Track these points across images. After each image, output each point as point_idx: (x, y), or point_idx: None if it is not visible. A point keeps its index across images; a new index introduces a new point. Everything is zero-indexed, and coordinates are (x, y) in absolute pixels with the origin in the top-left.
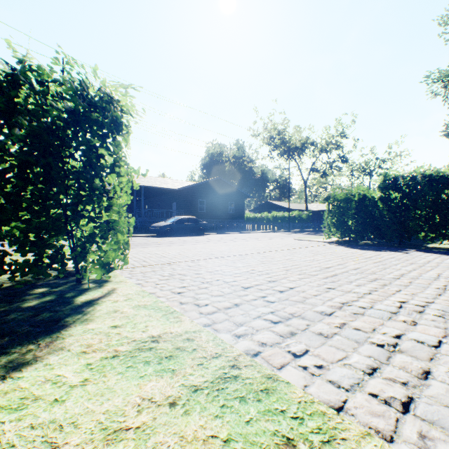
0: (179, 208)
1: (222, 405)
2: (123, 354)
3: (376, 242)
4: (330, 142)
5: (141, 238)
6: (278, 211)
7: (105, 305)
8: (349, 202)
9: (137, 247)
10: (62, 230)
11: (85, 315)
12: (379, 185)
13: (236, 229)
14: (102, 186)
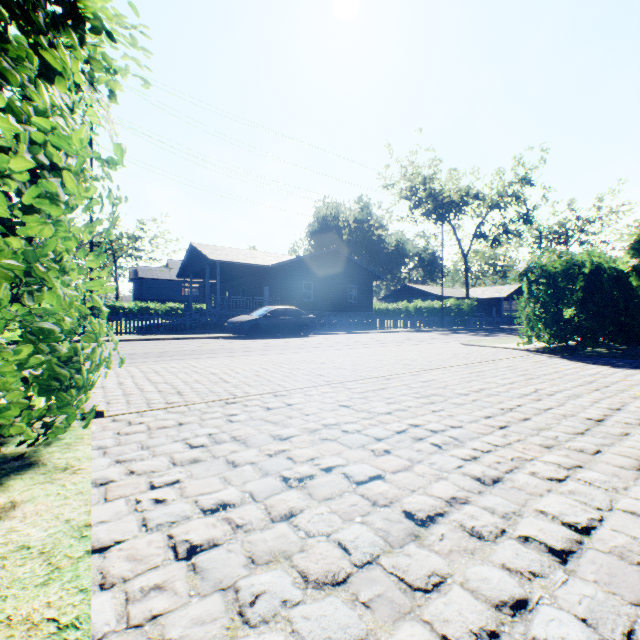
0: (274, 294)
1: None
2: None
3: (615, 350)
4: (504, 192)
5: (210, 340)
6: (423, 300)
7: None
8: (571, 277)
9: (190, 357)
10: None
11: None
12: (634, 245)
13: (360, 327)
14: None
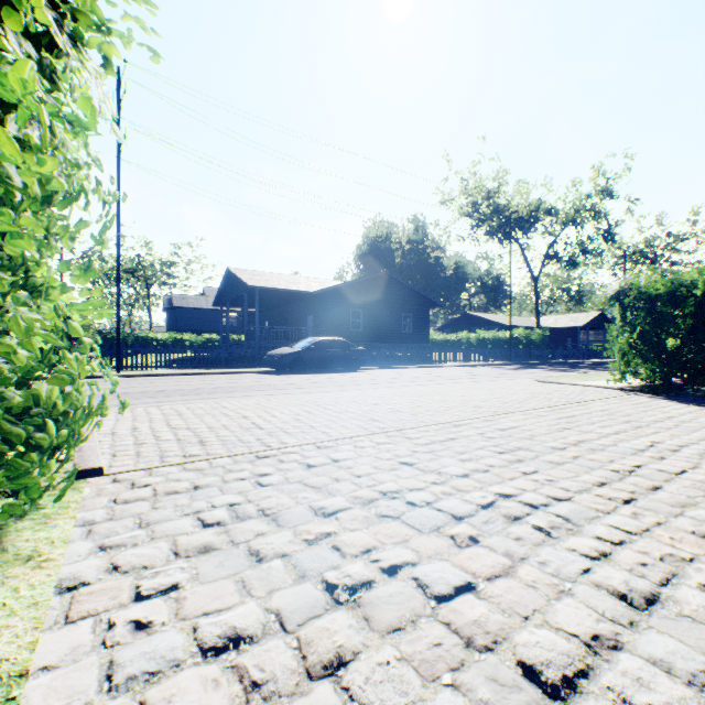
0: (318, 324)
1: None
2: None
3: None
4: (581, 206)
5: (247, 375)
6: (487, 330)
7: None
8: (677, 301)
9: (222, 396)
10: None
11: None
12: None
13: (415, 361)
14: None
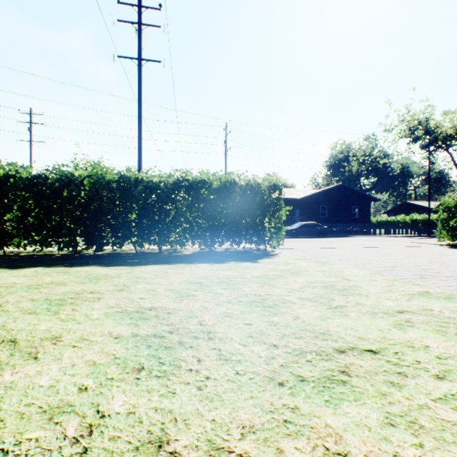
0: (302, 214)
1: (314, 262)
2: (292, 259)
3: None
4: None
5: None
6: (421, 213)
7: (281, 254)
8: None
9: None
10: (265, 231)
11: (277, 255)
12: None
13: (359, 233)
14: (278, 216)
